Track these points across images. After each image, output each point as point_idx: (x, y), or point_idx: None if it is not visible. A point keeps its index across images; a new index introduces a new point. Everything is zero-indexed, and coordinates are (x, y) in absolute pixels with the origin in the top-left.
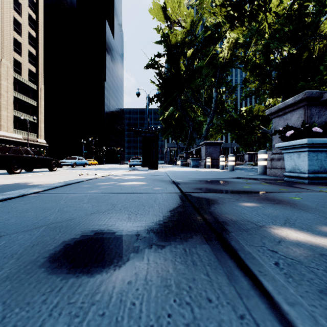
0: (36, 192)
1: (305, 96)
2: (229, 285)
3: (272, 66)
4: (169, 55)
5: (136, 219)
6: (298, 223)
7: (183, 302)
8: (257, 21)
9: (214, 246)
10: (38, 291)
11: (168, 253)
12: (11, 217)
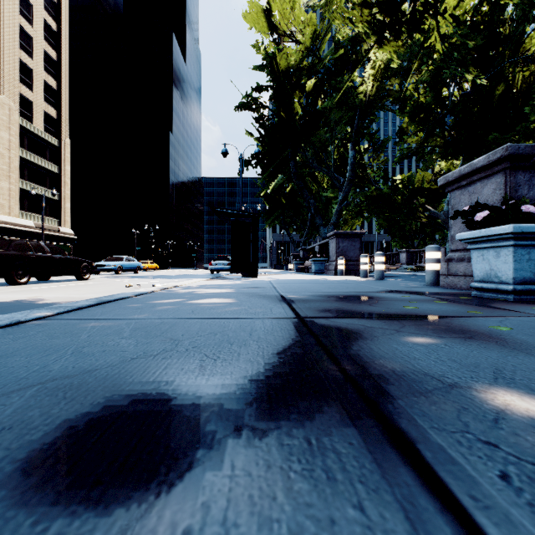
0: (41, 318)
1: (507, 153)
2: None
3: (446, 108)
4: (276, 89)
5: (213, 371)
6: (521, 378)
7: None
8: (423, 30)
9: (367, 431)
10: None
11: (275, 448)
12: None
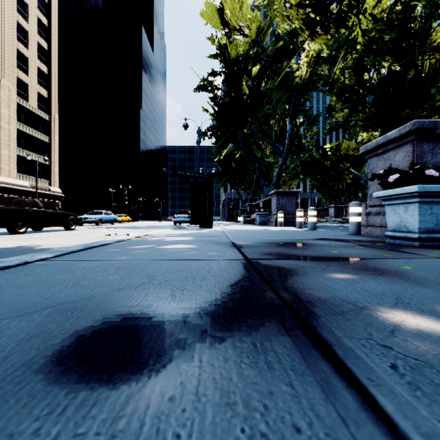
0: (43, 259)
1: (414, 128)
2: (325, 403)
3: (367, 89)
4: (227, 74)
5: (182, 298)
6: (415, 303)
7: (255, 433)
8: (347, 26)
9: (297, 338)
10: (29, 413)
11: (230, 349)
12: (4, 294)
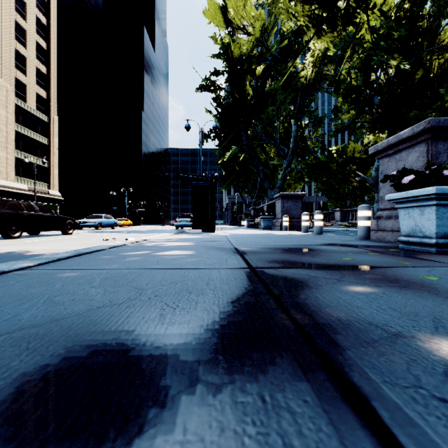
0: (23, 268)
1: (429, 126)
2: None
3: (374, 89)
4: (231, 74)
5: (172, 320)
6: None
7: None
8: (355, 23)
9: (320, 387)
10: None
11: (229, 407)
12: None
